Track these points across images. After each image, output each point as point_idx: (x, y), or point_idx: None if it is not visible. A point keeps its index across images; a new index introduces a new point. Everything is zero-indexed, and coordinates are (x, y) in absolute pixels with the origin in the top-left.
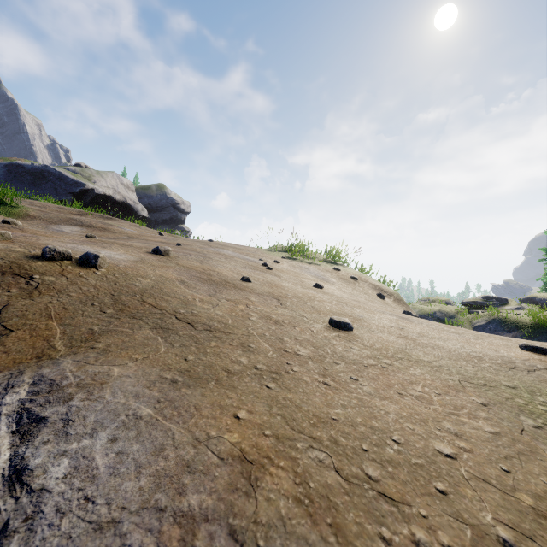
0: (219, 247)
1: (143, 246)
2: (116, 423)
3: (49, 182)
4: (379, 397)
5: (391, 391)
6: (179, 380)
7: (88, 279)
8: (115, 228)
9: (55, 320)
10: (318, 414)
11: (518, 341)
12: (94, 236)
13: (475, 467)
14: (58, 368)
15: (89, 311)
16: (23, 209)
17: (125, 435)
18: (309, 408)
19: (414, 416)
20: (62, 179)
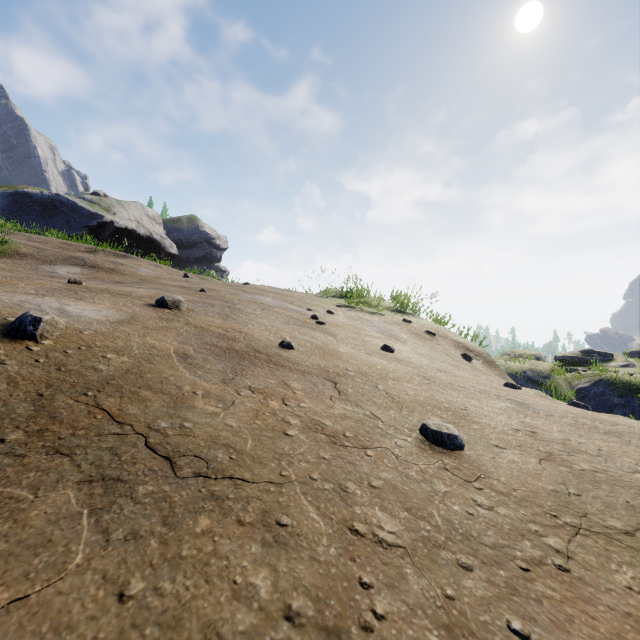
0: (256, 293)
1: (146, 295)
2: None
3: (60, 214)
4: None
5: None
6: None
7: (7, 362)
8: (127, 269)
9: None
10: None
11: None
12: (80, 281)
13: None
14: None
15: None
16: (12, 246)
17: None
18: None
19: None
20: (76, 211)
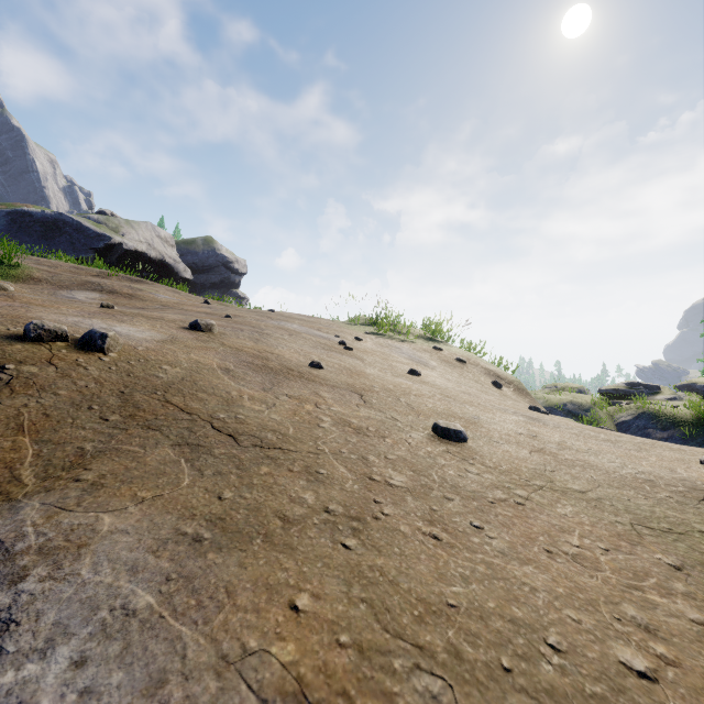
0: (282, 319)
1: (177, 319)
2: (91, 625)
3: (64, 235)
4: (517, 560)
5: (534, 546)
6: (205, 537)
7: (89, 368)
8: (146, 294)
9: (27, 435)
10: (425, 597)
11: (694, 452)
12: (112, 305)
13: (691, 697)
14: (15, 519)
15: (83, 418)
16: (25, 270)
17: (101, 651)
18: (411, 586)
19: (577, 594)
20: (82, 231)
